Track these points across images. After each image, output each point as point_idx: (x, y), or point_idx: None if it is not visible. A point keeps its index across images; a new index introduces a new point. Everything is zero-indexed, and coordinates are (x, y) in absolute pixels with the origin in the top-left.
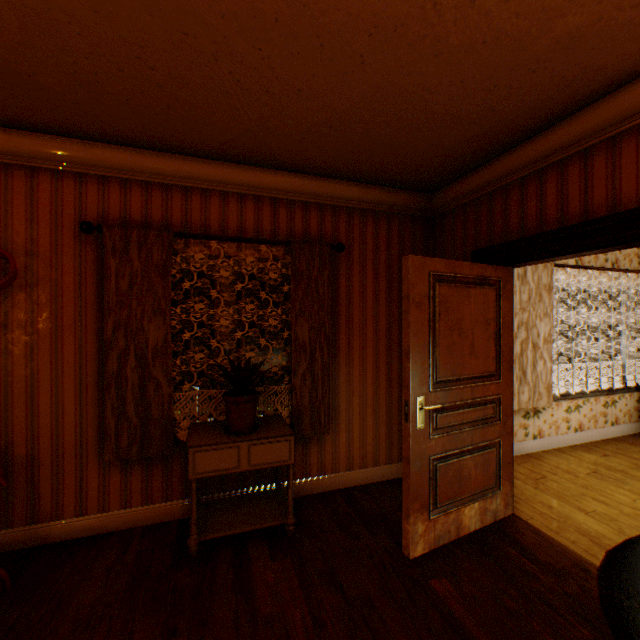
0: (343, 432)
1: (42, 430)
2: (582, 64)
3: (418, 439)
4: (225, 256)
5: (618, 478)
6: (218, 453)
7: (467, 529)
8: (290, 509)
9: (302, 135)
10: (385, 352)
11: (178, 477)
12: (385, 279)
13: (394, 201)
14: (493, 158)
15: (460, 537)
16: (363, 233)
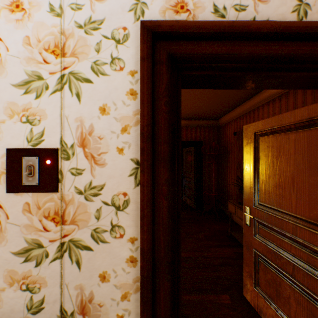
0: None
1: (232, 189)
2: None
3: (247, 231)
4: None
5: None
6: (231, 206)
7: None
8: None
9: None
10: None
11: None
12: None
13: None
14: None
15: None
16: None
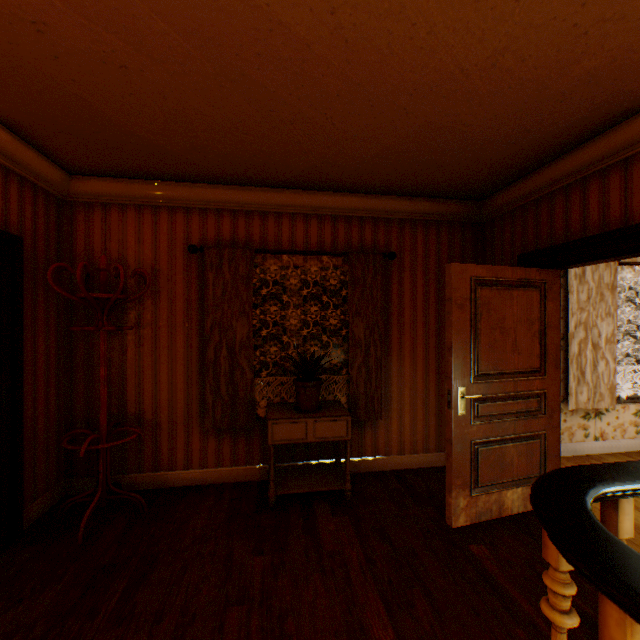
0: (395, 420)
1: (162, 402)
2: (608, 91)
3: (460, 424)
4: (293, 267)
5: None
6: (290, 426)
7: (509, 511)
8: (347, 477)
9: (357, 165)
10: (434, 349)
11: (257, 446)
12: (434, 282)
13: (443, 210)
14: (537, 168)
15: (502, 517)
16: (413, 241)
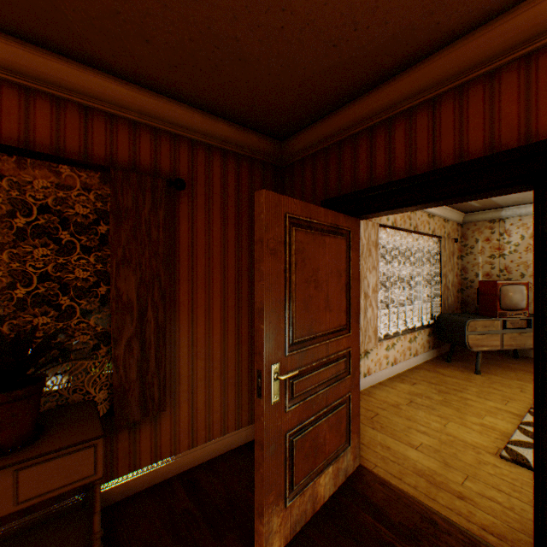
0: (185, 404)
1: None
2: None
3: (273, 416)
4: None
5: (428, 405)
6: None
7: (323, 499)
8: (97, 544)
9: (114, 2)
10: (235, 307)
11: None
12: (235, 227)
13: (244, 142)
14: (344, 104)
15: (316, 512)
16: (210, 172)
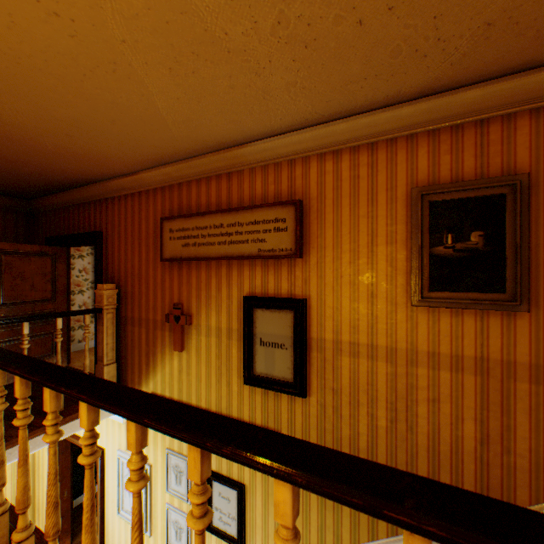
0: None
1: None
2: (54, 179)
3: None
4: None
5: None
6: None
7: None
8: None
9: None
10: None
11: None
12: None
13: None
14: (53, 194)
15: None
16: None
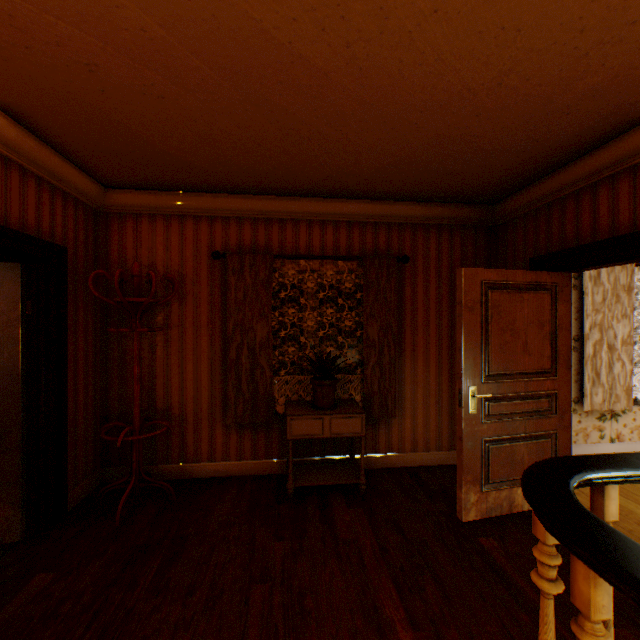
0: (408, 418)
1: (188, 398)
2: (613, 103)
3: (470, 422)
4: (310, 271)
5: None
6: (307, 422)
7: (520, 507)
8: (362, 472)
9: (371, 175)
10: (447, 350)
11: (276, 441)
12: (447, 285)
13: (455, 215)
14: (548, 173)
15: (512, 513)
16: (426, 245)
